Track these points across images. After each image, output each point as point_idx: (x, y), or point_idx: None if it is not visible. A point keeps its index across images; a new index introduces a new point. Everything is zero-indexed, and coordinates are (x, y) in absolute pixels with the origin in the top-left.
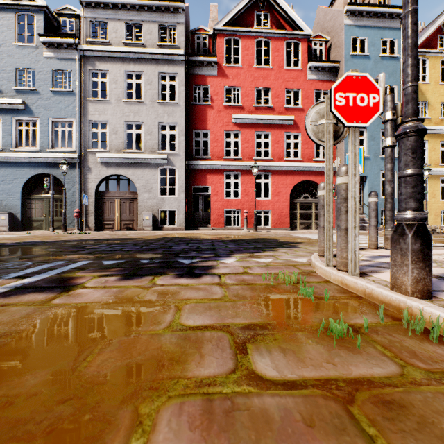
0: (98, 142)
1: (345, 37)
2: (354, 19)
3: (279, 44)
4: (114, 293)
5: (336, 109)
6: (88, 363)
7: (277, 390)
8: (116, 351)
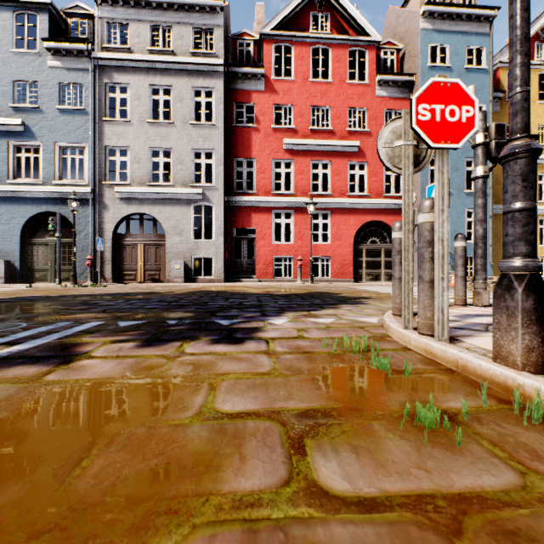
0: (117, 173)
1: (421, 44)
2: (432, 22)
3: (341, 52)
4: (129, 365)
5: (419, 125)
6: (82, 470)
7: (349, 513)
8: (123, 451)
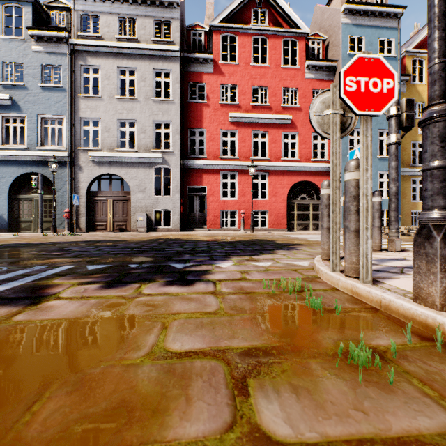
0: (90, 140)
1: (342, 35)
2: (351, 17)
3: (277, 41)
4: (91, 305)
5: (346, 95)
6: (31, 415)
7: None
8: (74, 394)
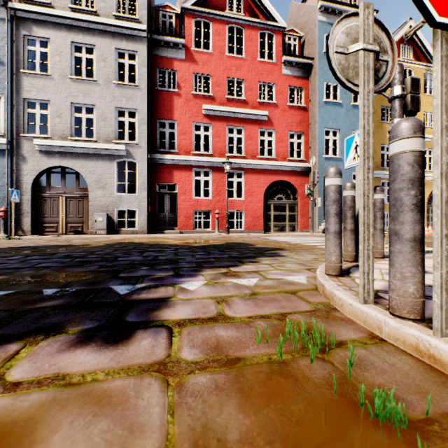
0: (36, 126)
1: (318, 33)
2: (327, 16)
3: (253, 33)
4: None
5: None
6: None
7: None
8: None
